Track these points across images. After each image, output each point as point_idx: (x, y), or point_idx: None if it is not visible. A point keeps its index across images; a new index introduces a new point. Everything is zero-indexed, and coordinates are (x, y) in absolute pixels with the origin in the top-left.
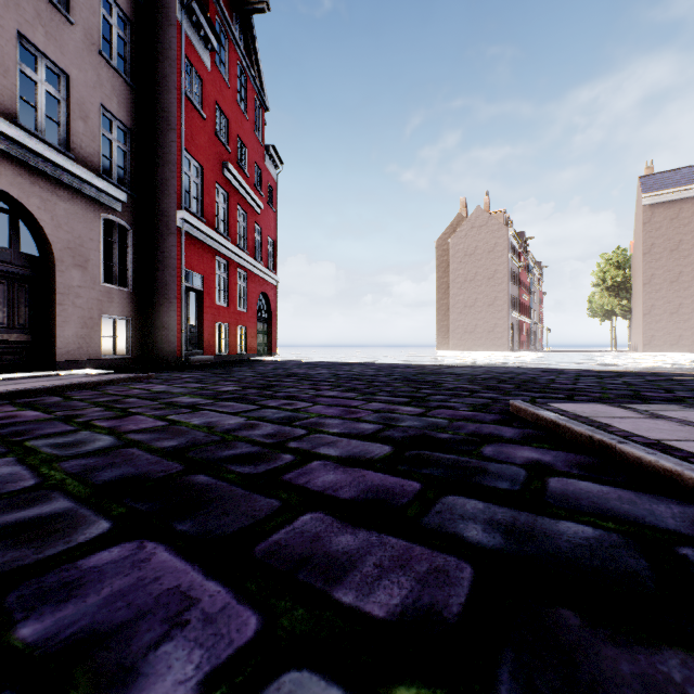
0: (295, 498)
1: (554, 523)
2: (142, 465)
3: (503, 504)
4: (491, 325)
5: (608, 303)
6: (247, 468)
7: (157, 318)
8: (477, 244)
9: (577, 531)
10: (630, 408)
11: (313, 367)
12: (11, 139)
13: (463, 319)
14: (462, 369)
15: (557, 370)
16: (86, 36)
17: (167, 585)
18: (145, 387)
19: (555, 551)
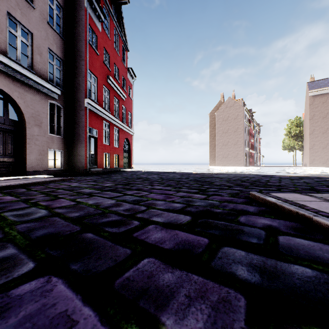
0: (139, 248)
1: (288, 266)
2: (59, 227)
3: (256, 253)
4: (235, 154)
5: (292, 143)
6: (114, 229)
7: (75, 150)
8: (229, 115)
9: (302, 272)
10: (313, 195)
11: (150, 174)
12: (4, 63)
13: (222, 151)
14: (222, 175)
15: (269, 175)
16: (41, 14)
17: (59, 309)
18: (68, 184)
19: (293, 286)
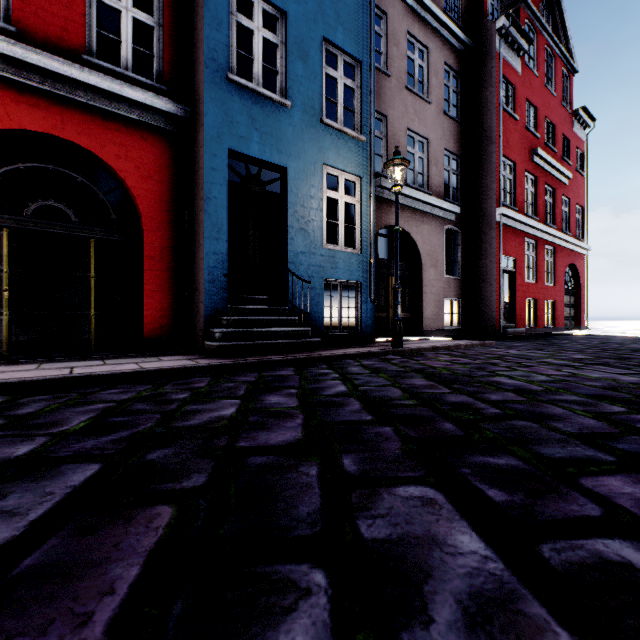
0: None
1: None
2: (595, 391)
3: None
4: None
5: None
6: None
7: (479, 298)
8: None
9: None
10: None
11: None
12: (405, 196)
13: None
14: None
15: None
16: (436, 107)
17: None
18: (501, 351)
19: None
